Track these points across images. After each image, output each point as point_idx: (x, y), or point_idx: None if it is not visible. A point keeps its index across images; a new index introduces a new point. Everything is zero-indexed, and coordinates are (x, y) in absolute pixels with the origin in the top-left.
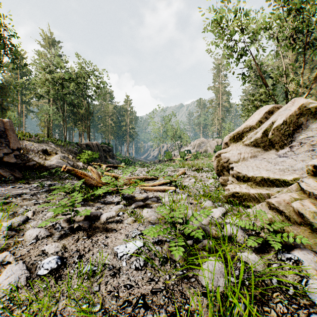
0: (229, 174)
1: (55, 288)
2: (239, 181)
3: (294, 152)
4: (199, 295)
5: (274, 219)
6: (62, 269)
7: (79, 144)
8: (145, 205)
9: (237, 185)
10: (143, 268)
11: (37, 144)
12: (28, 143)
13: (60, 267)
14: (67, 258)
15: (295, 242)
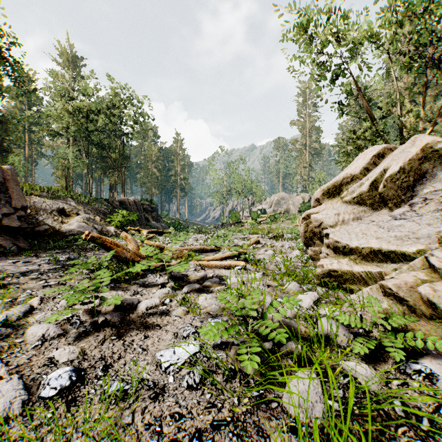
0: (321, 244)
1: (66, 419)
2: (338, 254)
3: (416, 213)
4: (285, 434)
5: (391, 311)
6: (77, 387)
7: (111, 201)
8: (202, 289)
9: (334, 260)
10: (200, 387)
11: (51, 201)
12: (39, 200)
13: (74, 384)
14: (86, 370)
15: (425, 346)
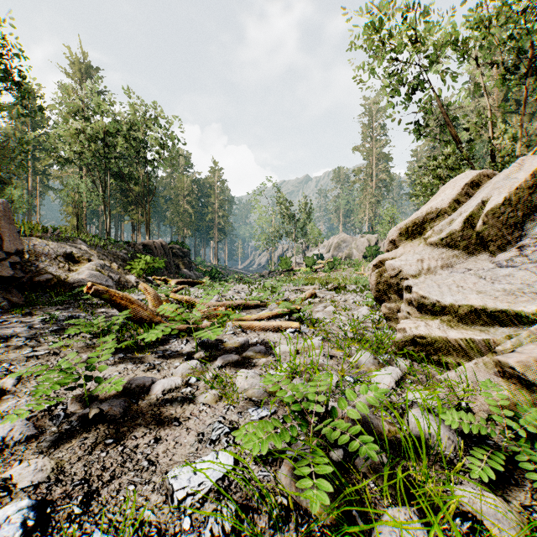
0: (399, 299)
1: None
2: (424, 313)
3: (528, 258)
4: None
5: (514, 401)
6: None
7: (132, 245)
8: (242, 361)
9: (420, 322)
10: None
11: (56, 244)
12: (40, 243)
13: (29, 534)
14: (56, 503)
15: None
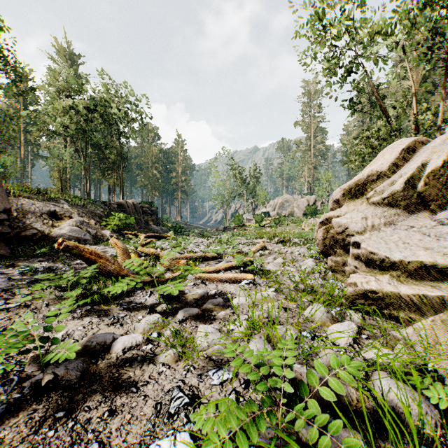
0: (345, 253)
1: None
2: (372, 268)
3: None
4: None
5: None
6: None
7: (108, 204)
8: (202, 315)
9: (370, 277)
10: None
11: (42, 204)
12: (27, 202)
13: None
14: None
15: None
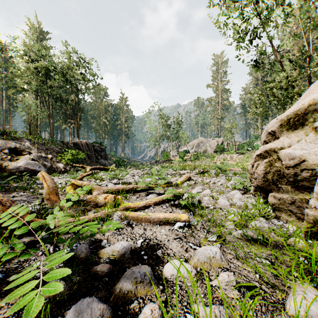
0: (293, 190)
1: None
2: None
3: None
4: None
5: None
6: None
7: (66, 143)
8: None
9: None
10: None
11: (4, 141)
12: None
13: None
14: None
15: None
